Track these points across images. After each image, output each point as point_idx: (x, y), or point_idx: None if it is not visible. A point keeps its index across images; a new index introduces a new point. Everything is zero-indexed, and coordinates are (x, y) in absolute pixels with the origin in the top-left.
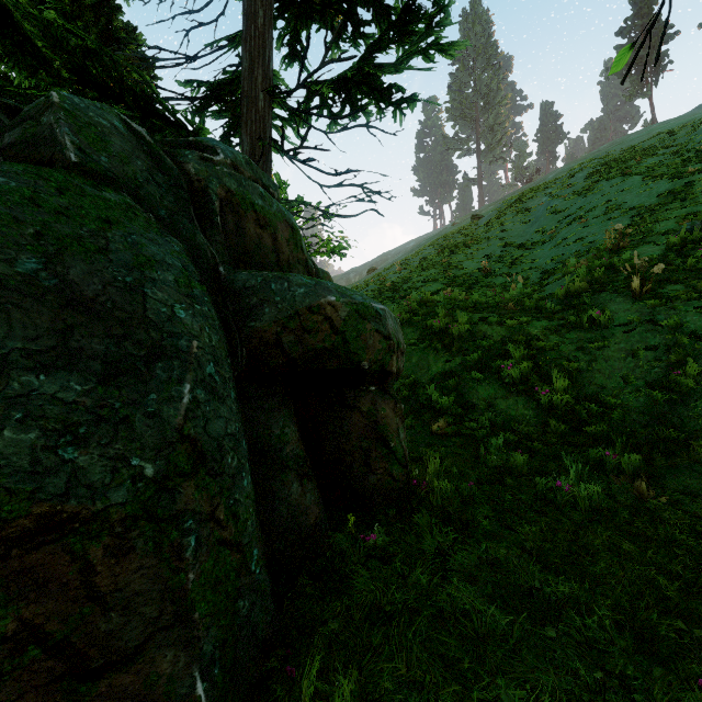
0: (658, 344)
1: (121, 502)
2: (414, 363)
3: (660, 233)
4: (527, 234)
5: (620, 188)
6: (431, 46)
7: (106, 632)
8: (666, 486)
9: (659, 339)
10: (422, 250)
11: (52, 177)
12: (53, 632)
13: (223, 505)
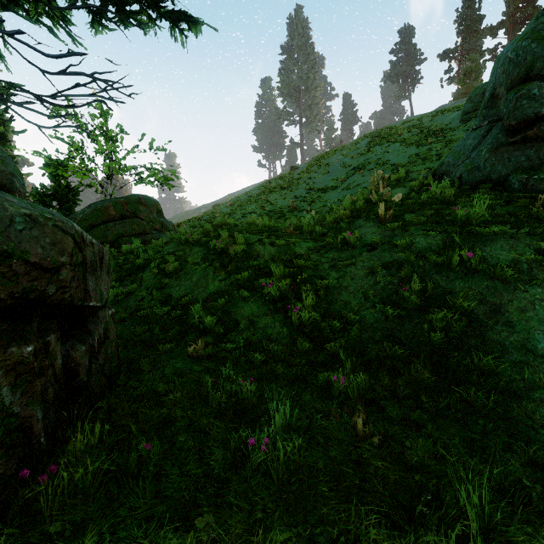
0: (393, 263)
1: None
2: (194, 282)
3: (408, 179)
4: (325, 181)
5: (386, 150)
6: None
7: None
8: (386, 413)
9: (394, 258)
10: (251, 190)
11: None
12: None
13: None
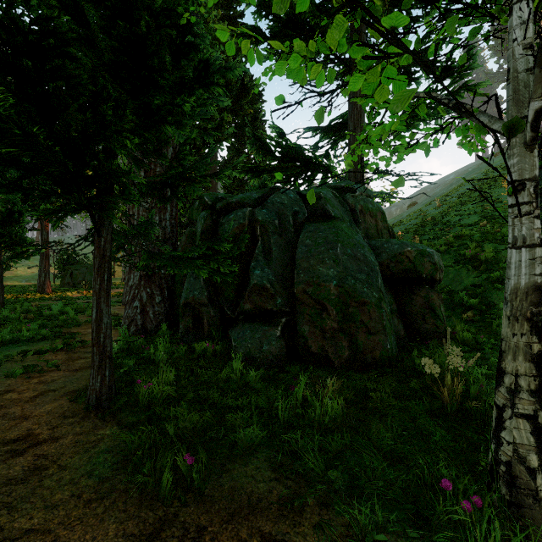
0: None
1: (373, 301)
2: (450, 278)
3: None
4: None
5: None
6: (462, 89)
7: (372, 326)
8: None
9: None
10: (461, 186)
11: (338, 225)
12: (365, 323)
13: (387, 310)
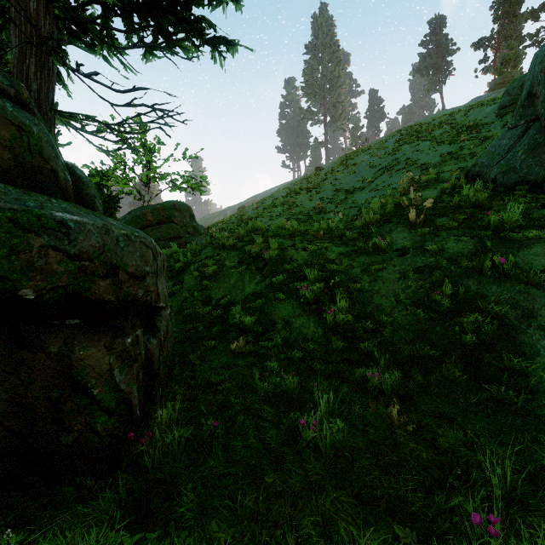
0: (425, 267)
1: None
2: (231, 284)
3: (439, 180)
4: (352, 182)
5: (416, 149)
6: None
7: None
8: (419, 407)
9: (426, 263)
10: (277, 193)
11: None
12: None
13: None
